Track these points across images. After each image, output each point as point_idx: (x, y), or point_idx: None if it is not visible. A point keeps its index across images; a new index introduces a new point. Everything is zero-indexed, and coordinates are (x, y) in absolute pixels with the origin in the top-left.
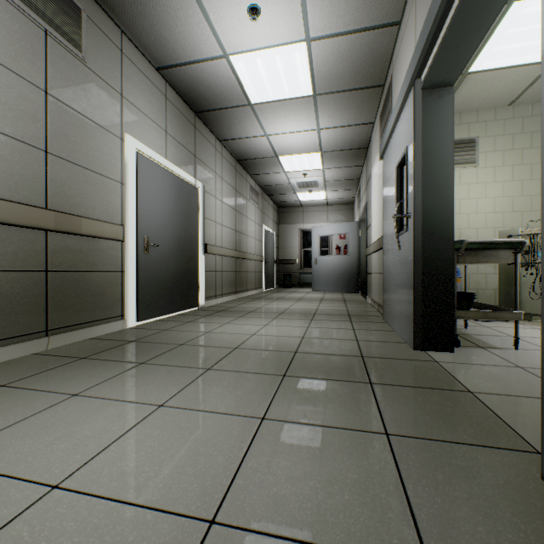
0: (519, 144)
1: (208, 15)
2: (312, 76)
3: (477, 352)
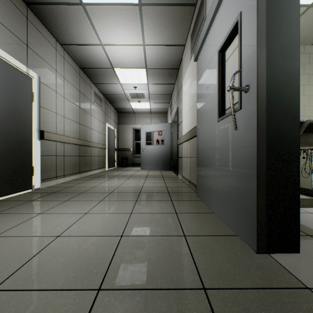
0: None
1: None
2: None
3: None
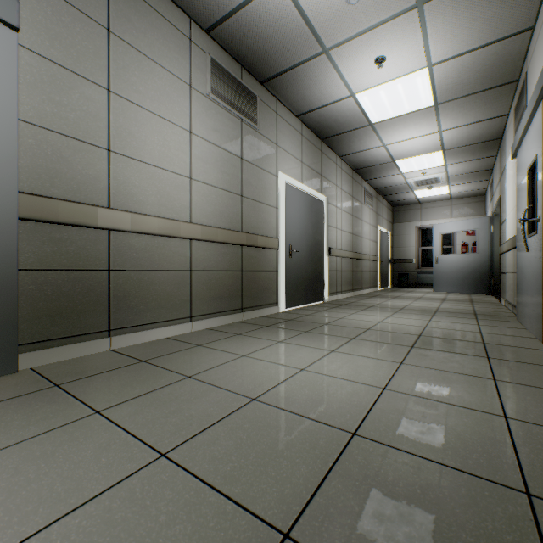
0: None
1: (341, 73)
2: (433, 91)
3: None
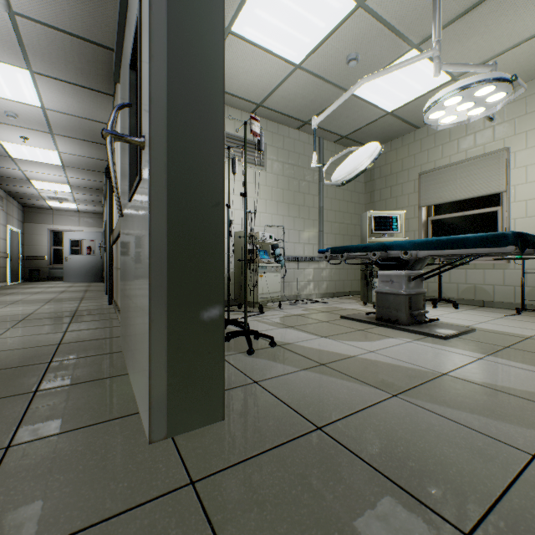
0: None
1: None
2: (62, 160)
3: None
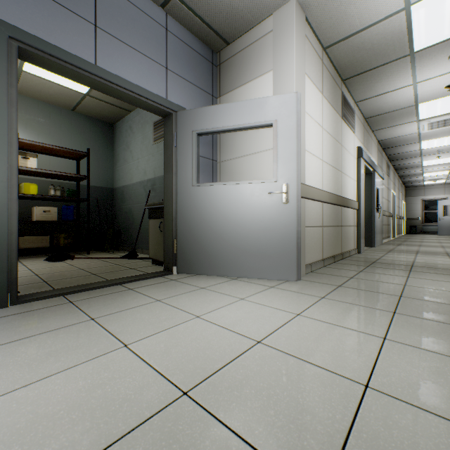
0: None
1: (421, 158)
2: None
3: None
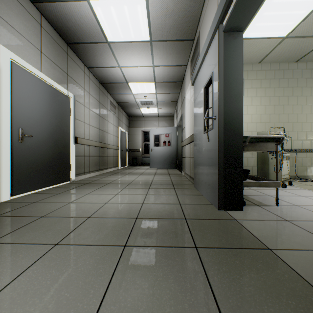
0: (264, 85)
1: None
2: (149, 27)
3: (256, 209)
